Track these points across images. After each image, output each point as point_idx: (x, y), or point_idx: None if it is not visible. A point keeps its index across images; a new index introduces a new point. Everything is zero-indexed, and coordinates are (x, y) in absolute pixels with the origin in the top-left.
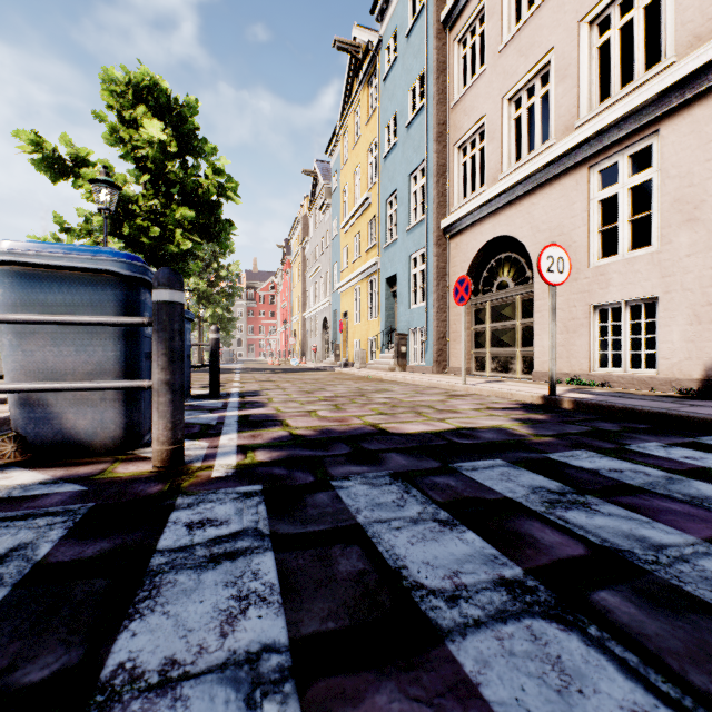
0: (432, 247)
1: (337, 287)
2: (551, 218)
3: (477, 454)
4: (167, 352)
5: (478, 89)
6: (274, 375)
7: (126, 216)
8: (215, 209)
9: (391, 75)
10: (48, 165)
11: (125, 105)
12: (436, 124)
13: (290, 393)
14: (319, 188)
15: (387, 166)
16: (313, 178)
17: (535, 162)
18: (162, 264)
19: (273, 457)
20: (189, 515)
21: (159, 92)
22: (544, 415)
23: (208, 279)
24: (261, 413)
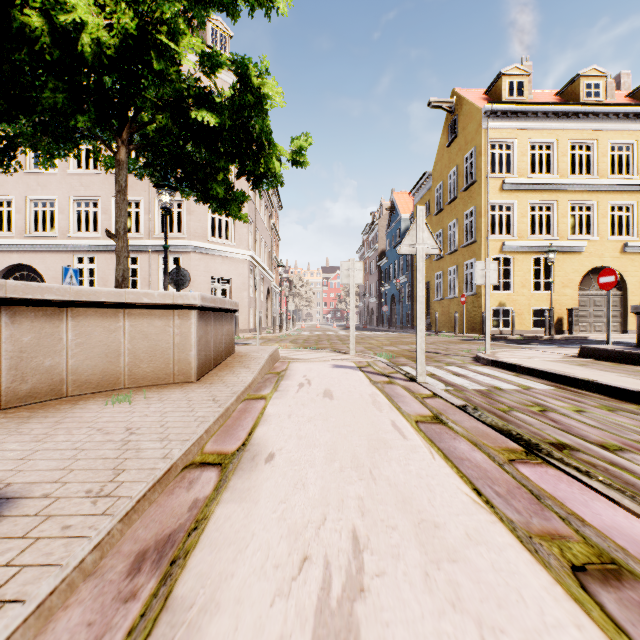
0: None
1: None
2: (57, 267)
3: None
4: None
5: (8, 179)
6: None
7: None
8: None
9: None
10: None
11: None
12: None
13: None
14: None
15: None
16: None
17: (49, 242)
18: None
19: None
20: None
21: None
22: None
23: None
24: None
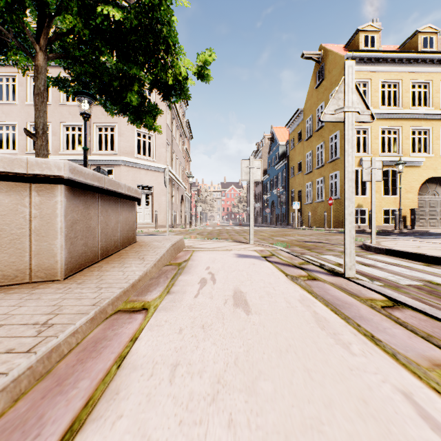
0: None
1: None
2: None
3: None
4: None
5: None
6: None
7: None
8: None
9: None
10: None
11: None
12: None
13: None
14: None
15: None
16: None
17: None
18: None
19: None
20: None
21: None
22: None
23: None
24: None
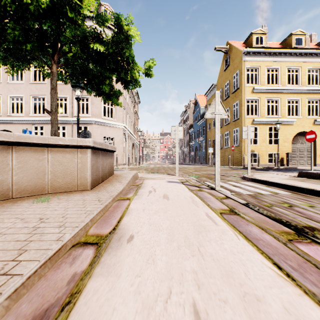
0: None
1: None
2: None
3: None
4: None
5: None
6: None
7: None
8: None
9: None
10: None
11: None
12: None
13: None
14: None
15: None
16: None
17: (20, 118)
18: None
19: None
20: None
21: None
22: None
23: None
24: None
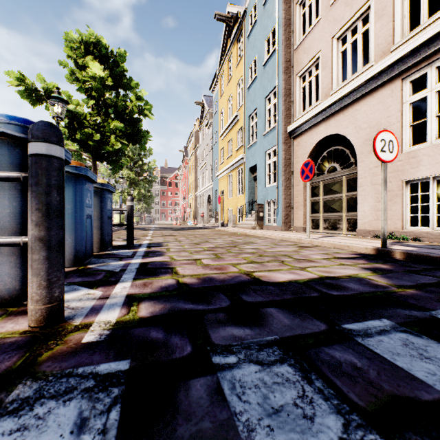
0: (281, 145)
1: (217, 175)
2: (371, 119)
3: (357, 311)
4: (41, 207)
5: (314, 34)
6: (175, 231)
7: (79, 127)
8: (137, 123)
9: (252, 32)
10: (28, 94)
11: (78, 55)
12: (284, 61)
13: (184, 244)
14: (205, 113)
15: (250, 93)
16: (201, 107)
17: (359, 79)
18: (103, 159)
19: (154, 312)
20: (3, 436)
21: (101, 47)
22: (386, 264)
23: (136, 171)
24: (158, 261)
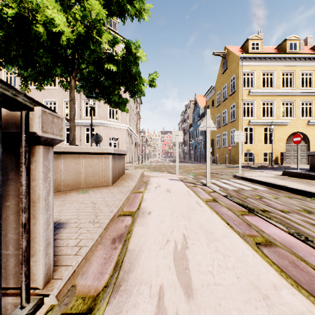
0: None
1: None
2: None
3: None
4: None
5: None
6: None
7: None
8: None
9: None
10: None
11: None
12: None
13: None
14: None
15: None
16: None
17: None
18: None
19: None
20: None
21: None
22: None
23: None
24: None
